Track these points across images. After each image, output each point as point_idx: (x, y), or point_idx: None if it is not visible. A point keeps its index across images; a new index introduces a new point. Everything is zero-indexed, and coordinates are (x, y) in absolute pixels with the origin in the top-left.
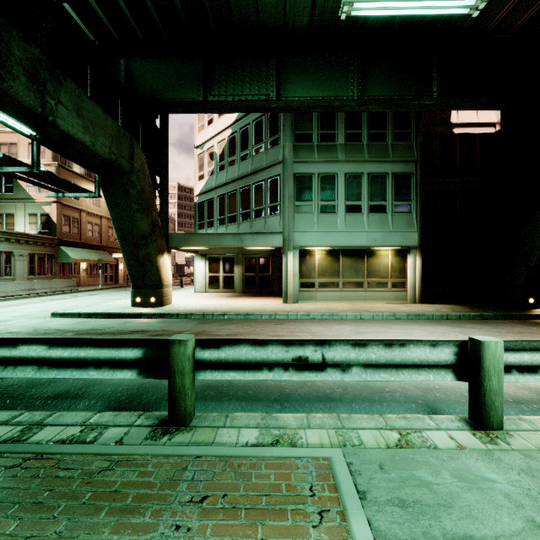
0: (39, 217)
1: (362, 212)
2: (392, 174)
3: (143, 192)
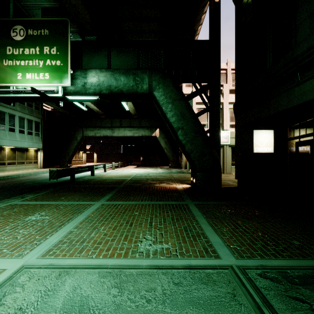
0: None
1: (25, 133)
2: (34, 121)
3: None
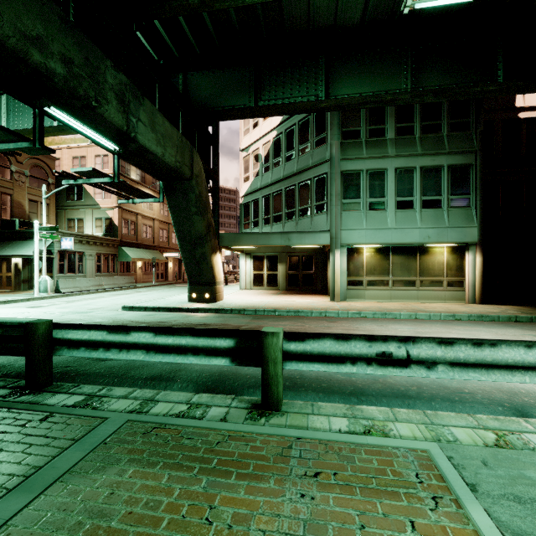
0: (103, 221)
1: (414, 207)
2: (448, 166)
3: (201, 196)
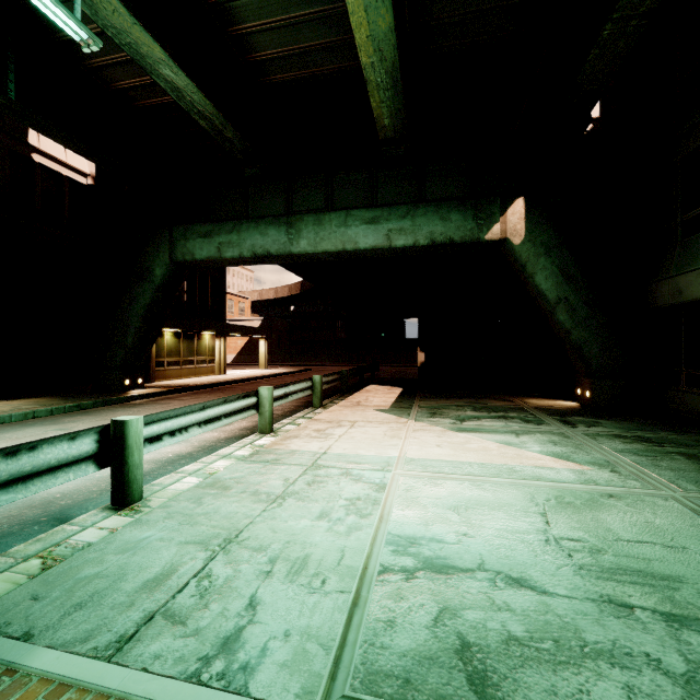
0: None
1: None
2: None
3: None
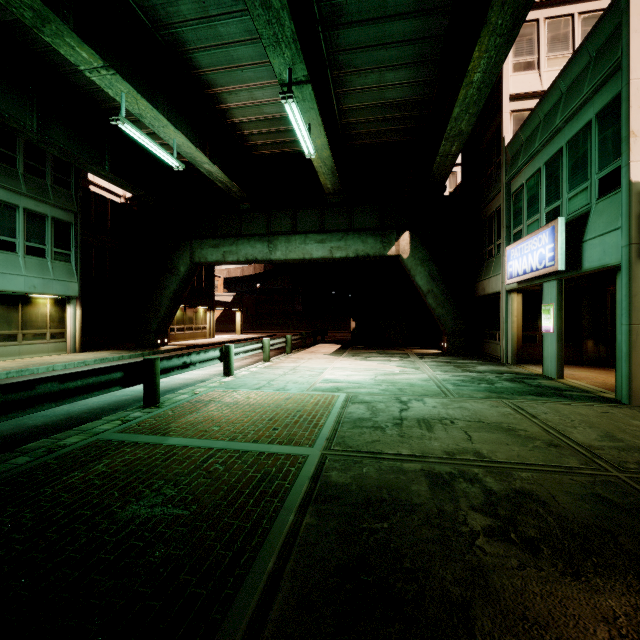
0: None
1: (17, 251)
2: (53, 218)
3: None
